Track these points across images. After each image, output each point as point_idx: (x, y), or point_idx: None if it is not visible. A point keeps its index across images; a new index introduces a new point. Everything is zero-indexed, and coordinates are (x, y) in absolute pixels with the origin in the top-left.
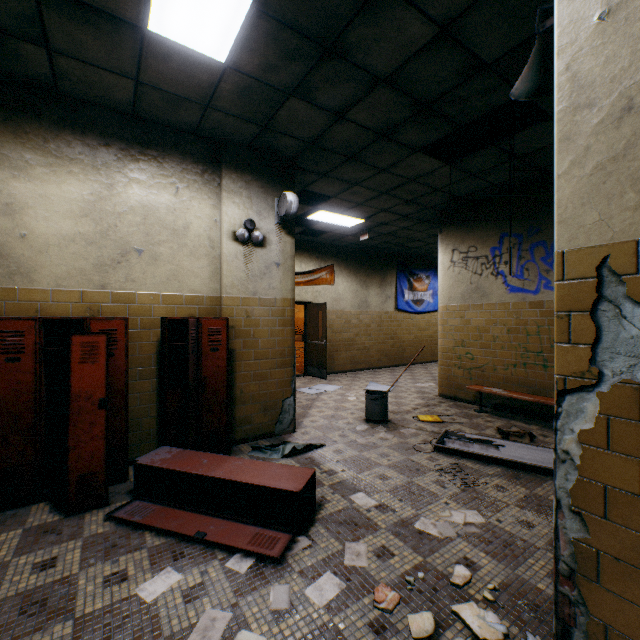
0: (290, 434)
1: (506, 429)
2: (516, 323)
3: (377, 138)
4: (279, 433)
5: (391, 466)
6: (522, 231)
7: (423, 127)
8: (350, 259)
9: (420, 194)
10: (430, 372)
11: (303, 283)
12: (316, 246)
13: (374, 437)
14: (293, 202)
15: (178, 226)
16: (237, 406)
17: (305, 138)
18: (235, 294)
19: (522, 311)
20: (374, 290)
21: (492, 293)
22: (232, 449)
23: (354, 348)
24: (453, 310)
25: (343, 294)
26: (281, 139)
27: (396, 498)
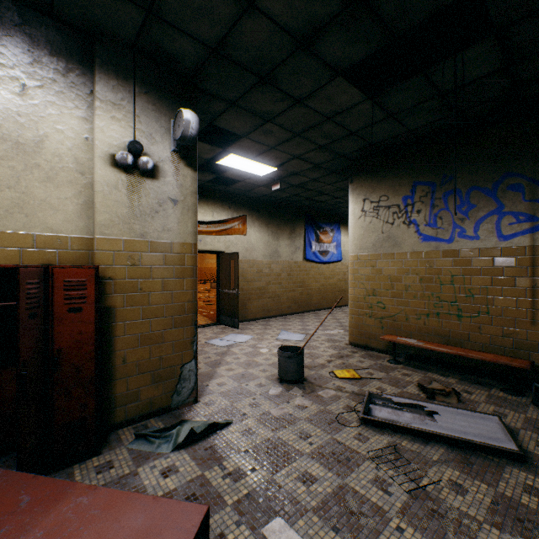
0: (190, 406)
1: (427, 384)
2: (429, 272)
3: (295, 48)
4: (176, 406)
5: (315, 455)
6: (435, 179)
7: (351, 34)
8: (262, 211)
9: (335, 138)
10: (336, 318)
11: (215, 232)
12: (229, 196)
13: (290, 405)
14: (191, 121)
15: (25, 138)
16: (117, 380)
17: (206, 39)
18: (114, 235)
19: (435, 260)
20: (284, 241)
21: (404, 242)
22: (108, 438)
23: (266, 296)
24: (364, 259)
25: (255, 244)
26: (175, 38)
27: (329, 525)
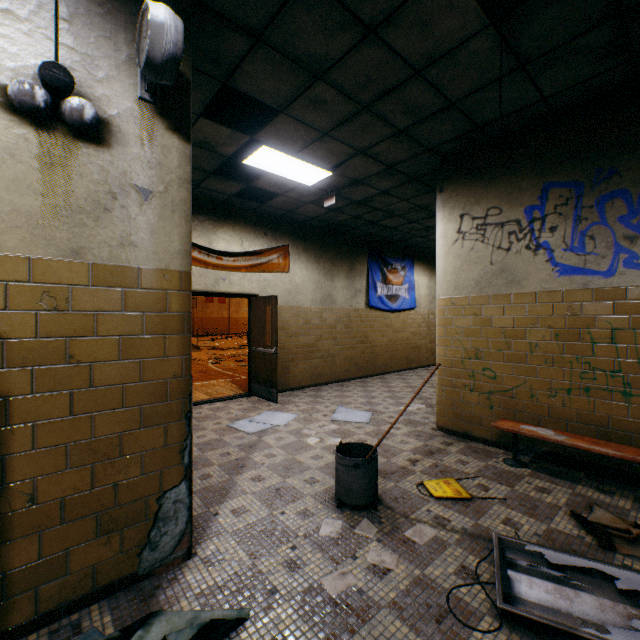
0: (177, 568)
1: (586, 513)
2: (572, 324)
3: None
4: (149, 572)
5: None
6: (583, 177)
7: None
8: (310, 240)
9: (422, 115)
10: (411, 385)
11: (245, 268)
12: (264, 219)
13: (358, 565)
14: (165, 23)
15: None
16: (16, 540)
17: None
18: (8, 250)
19: (583, 304)
20: (341, 281)
21: (528, 277)
22: None
23: (316, 356)
24: (462, 304)
25: (301, 285)
26: None
27: None
